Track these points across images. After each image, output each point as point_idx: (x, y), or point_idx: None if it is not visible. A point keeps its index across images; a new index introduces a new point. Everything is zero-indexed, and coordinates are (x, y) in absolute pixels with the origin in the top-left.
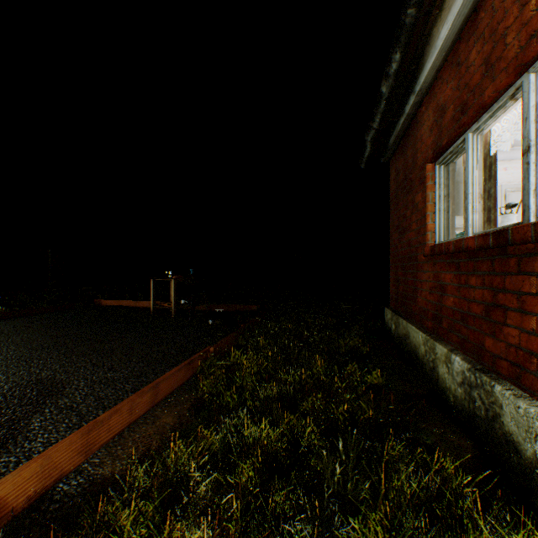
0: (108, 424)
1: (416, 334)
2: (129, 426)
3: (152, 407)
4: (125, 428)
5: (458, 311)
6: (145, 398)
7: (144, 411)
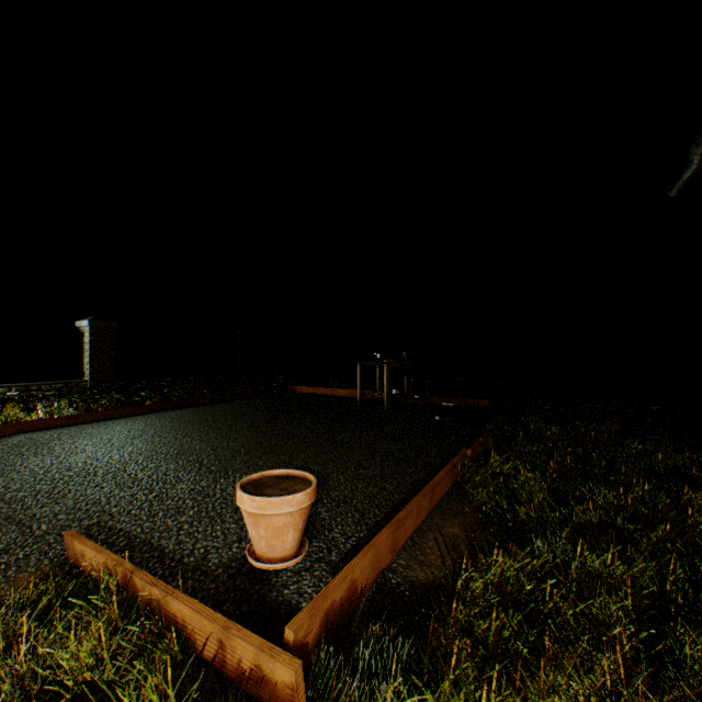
0: (404, 524)
1: None
2: (415, 531)
3: (428, 513)
4: (412, 532)
5: None
6: (425, 501)
7: (423, 516)
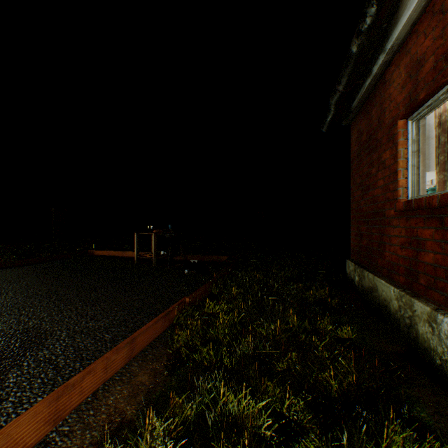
0: (79, 386)
1: (386, 288)
2: (104, 385)
3: (129, 361)
4: (100, 387)
5: (441, 268)
6: (121, 353)
7: (120, 367)
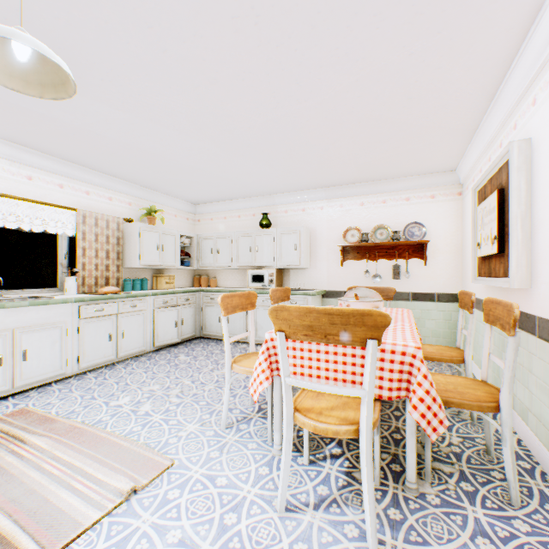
0: None
1: None
2: None
3: None
4: None
5: None
6: None
7: None
